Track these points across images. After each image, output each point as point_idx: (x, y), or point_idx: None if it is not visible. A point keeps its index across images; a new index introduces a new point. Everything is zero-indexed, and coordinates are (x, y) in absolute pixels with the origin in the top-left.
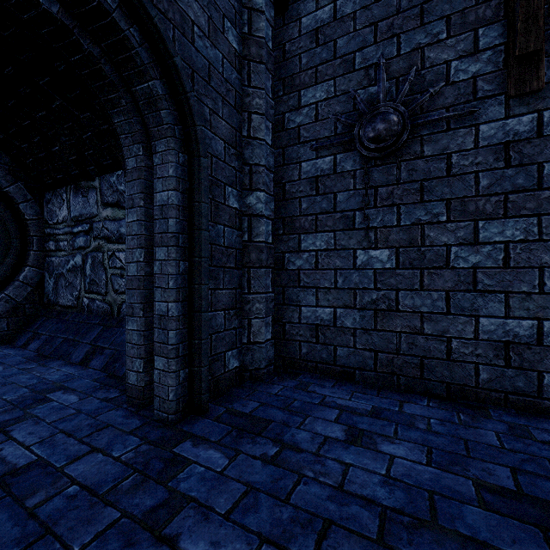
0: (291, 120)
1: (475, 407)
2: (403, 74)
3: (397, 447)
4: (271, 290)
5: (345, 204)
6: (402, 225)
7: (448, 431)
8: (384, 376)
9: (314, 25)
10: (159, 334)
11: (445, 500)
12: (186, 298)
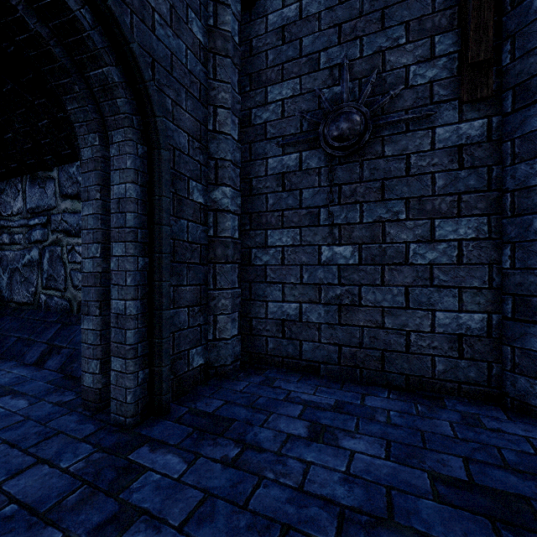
0: (258, 116)
1: (432, 398)
2: (365, 75)
3: (358, 442)
4: (238, 285)
5: (311, 201)
6: (365, 222)
7: (406, 423)
8: (348, 370)
9: (281, 22)
10: (116, 334)
11: (402, 495)
12: (146, 296)
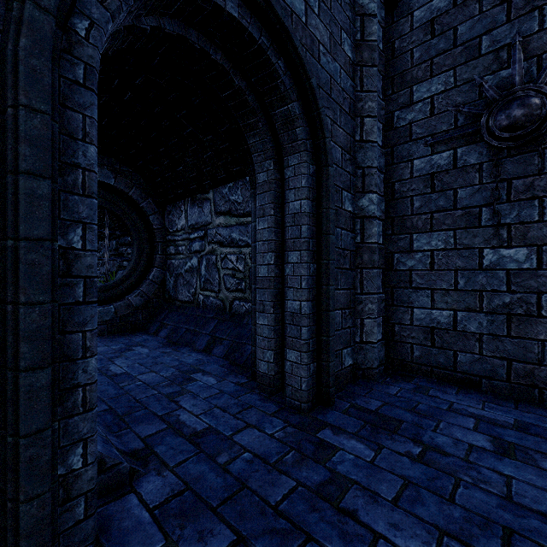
0: (401, 118)
1: None
2: None
3: None
4: (382, 290)
5: (468, 201)
6: (546, 220)
7: None
8: (520, 388)
9: (429, 16)
10: (291, 330)
11: None
12: (315, 298)
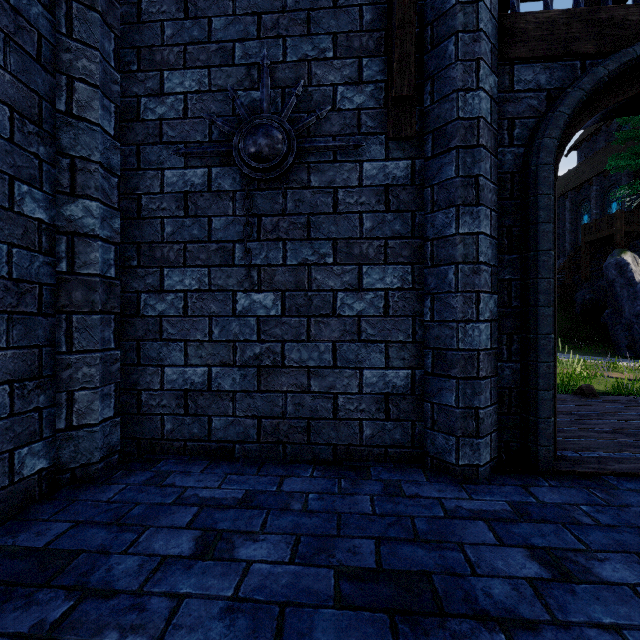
0: (150, 109)
1: (358, 468)
2: (289, 85)
3: (260, 546)
4: (115, 345)
5: (223, 233)
6: (289, 265)
7: (324, 507)
8: (269, 447)
9: None
10: None
11: (298, 611)
12: None
